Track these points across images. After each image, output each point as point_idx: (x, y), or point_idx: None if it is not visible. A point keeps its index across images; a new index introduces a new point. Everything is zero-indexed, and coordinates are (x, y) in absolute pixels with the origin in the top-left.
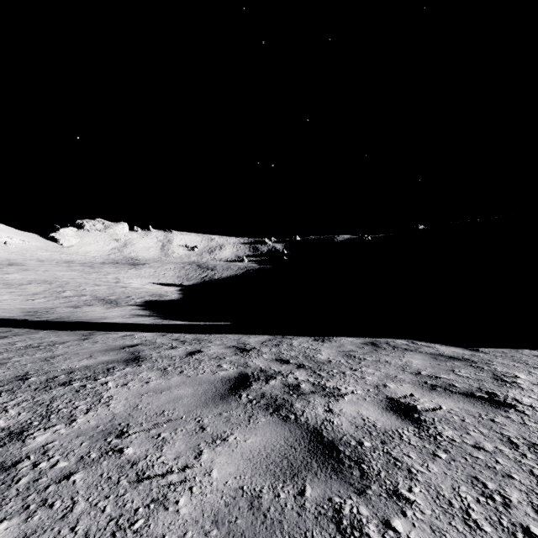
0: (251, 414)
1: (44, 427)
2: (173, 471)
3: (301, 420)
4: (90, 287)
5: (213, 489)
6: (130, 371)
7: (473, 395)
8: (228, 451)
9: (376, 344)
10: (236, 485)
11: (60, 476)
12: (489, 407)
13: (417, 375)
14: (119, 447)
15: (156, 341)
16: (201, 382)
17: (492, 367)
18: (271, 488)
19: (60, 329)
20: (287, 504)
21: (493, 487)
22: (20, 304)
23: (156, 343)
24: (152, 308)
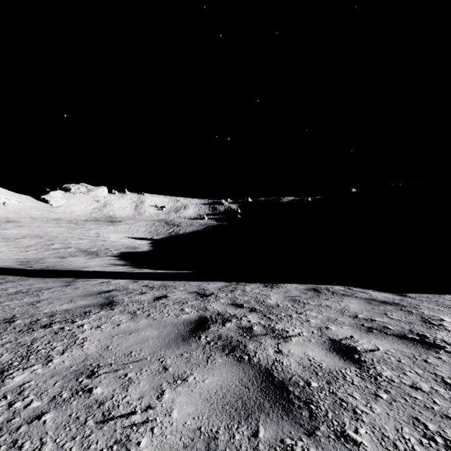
0: (209, 354)
1: (23, 367)
2: (136, 412)
3: (254, 361)
4: (75, 241)
5: (172, 430)
6: (104, 315)
7: (406, 337)
8: (187, 391)
9: (317, 290)
10: (194, 426)
11: (32, 416)
12: (421, 348)
13: (355, 318)
14: (89, 387)
15: (129, 287)
16: (165, 324)
17: (419, 311)
18: (227, 429)
19: (48, 277)
20: (241, 446)
21: (434, 428)
22: (15, 255)
23: (129, 289)
24: (127, 258)
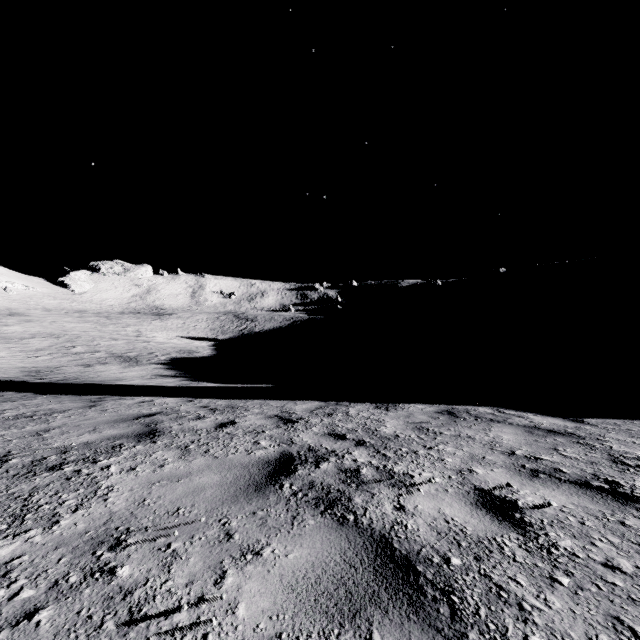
0: (296, 513)
1: (14, 533)
2: (180, 608)
3: (363, 523)
4: (105, 342)
5: (237, 638)
6: (141, 451)
7: (589, 485)
8: (261, 573)
9: (453, 413)
10: (271, 631)
11: (19, 614)
12: (614, 502)
13: (511, 455)
14: (111, 565)
15: (180, 409)
16: (231, 465)
17: (605, 445)
18: (323, 637)
19: (64, 394)
20: None
21: None
22: (20, 362)
23: (180, 411)
24: (179, 366)
